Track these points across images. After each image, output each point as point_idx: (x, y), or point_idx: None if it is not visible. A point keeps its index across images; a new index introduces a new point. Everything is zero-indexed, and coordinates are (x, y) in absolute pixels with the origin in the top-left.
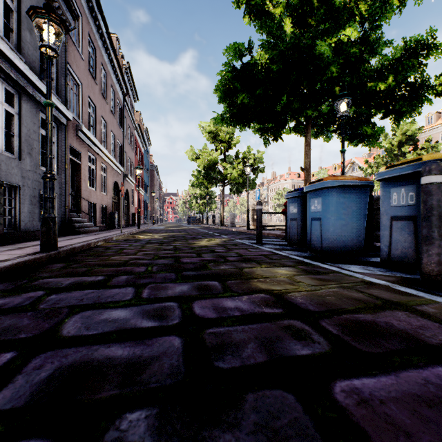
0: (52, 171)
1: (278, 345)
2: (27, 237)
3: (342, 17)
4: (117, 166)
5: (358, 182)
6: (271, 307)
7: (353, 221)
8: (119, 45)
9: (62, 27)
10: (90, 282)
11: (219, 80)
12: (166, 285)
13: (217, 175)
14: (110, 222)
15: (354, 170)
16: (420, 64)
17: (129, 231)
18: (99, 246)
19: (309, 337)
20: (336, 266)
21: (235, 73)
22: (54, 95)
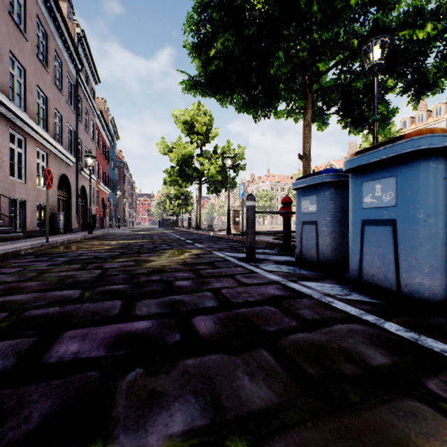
0: None
1: None
2: None
3: None
4: (65, 155)
5: None
6: None
7: None
8: (73, 10)
9: None
10: None
11: (189, 13)
12: None
13: (193, 172)
14: (52, 226)
15: None
16: None
17: (67, 238)
18: None
19: None
20: None
21: (214, 0)
22: None
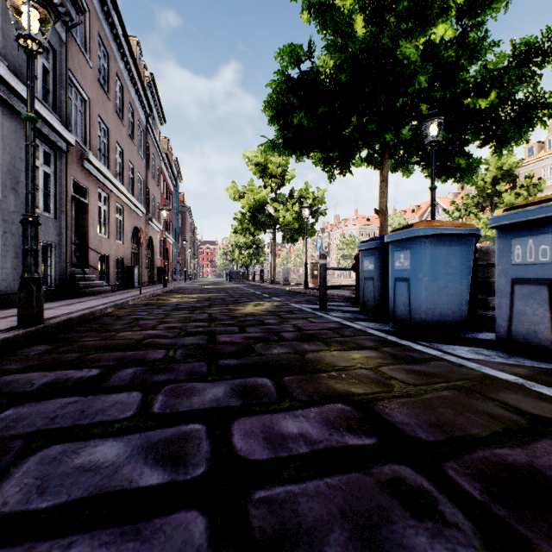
0: (35, 213)
1: (386, 536)
2: (11, 301)
3: (430, 13)
4: (138, 207)
5: (460, 230)
6: (356, 433)
7: (454, 283)
8: (141, 51)
9: (50, 10)
10: (77, 381)
11: (269, 94)
12: (191, 386)
13: (267, 219)
14: (127, 279)
15: (437, 213)
16: (533, 75)
17: (152, 292)
18: (108, 314)
19: (436, 510)
20: (435, 348)
21: (291, 84)
22: (50, 112)
